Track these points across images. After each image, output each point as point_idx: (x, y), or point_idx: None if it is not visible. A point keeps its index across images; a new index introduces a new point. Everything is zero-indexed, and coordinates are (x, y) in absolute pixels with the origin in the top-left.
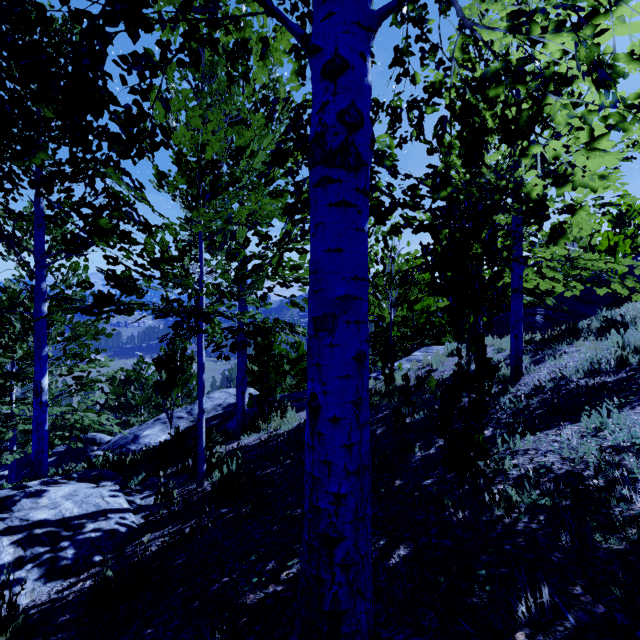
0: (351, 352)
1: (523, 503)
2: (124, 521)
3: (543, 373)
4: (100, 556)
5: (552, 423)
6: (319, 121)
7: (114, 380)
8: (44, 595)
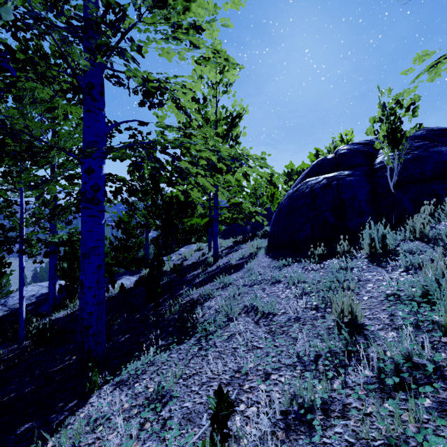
0: (96, 265)
1: (174, 311)
2: None
3: (226, 259)
4: None
5: (209, 282)
6: (84, 187)
7: None
8: None
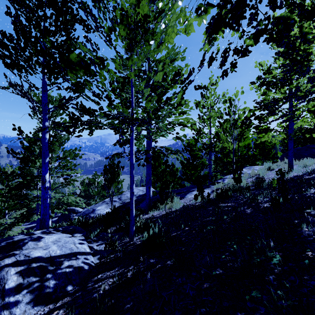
0: None
1: None
2: (87, 261)
3: None
4: (71, 287)
5: None
6: None
7: (83, 183)
8: None
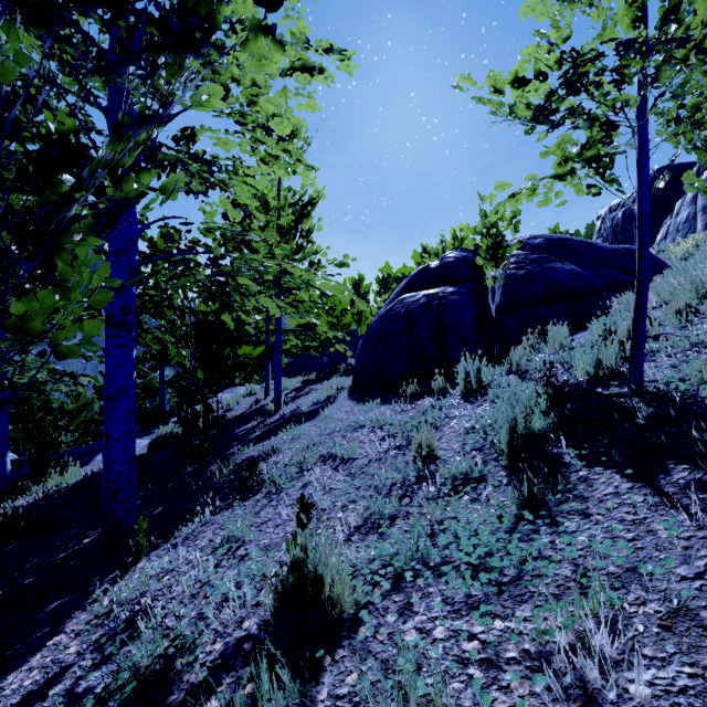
0: (127, 410)
1: (227, 472)
2: None
3: (293, 406)
4: None
5: (272, 436)
6: (110, 308)
7: None
8: None
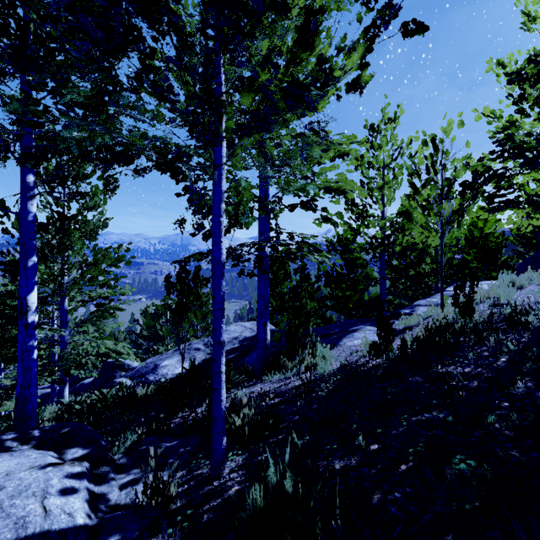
0: None
1: None
2: None
3: None
4: None
5: None
6: None
7: (147, 314)
8: None
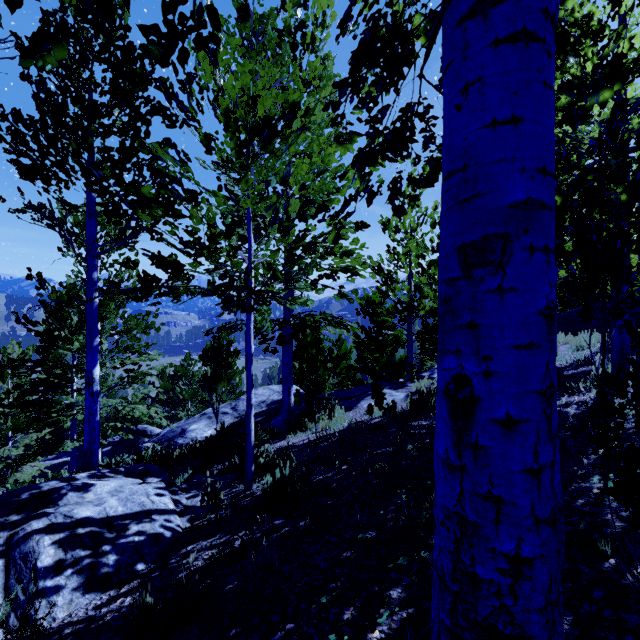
0: (536, 302)
1: None
2: (169, 524)
3: None
4: (143, 565)
5: None
6: None
7: (164, 375)
8: (81, 609)
